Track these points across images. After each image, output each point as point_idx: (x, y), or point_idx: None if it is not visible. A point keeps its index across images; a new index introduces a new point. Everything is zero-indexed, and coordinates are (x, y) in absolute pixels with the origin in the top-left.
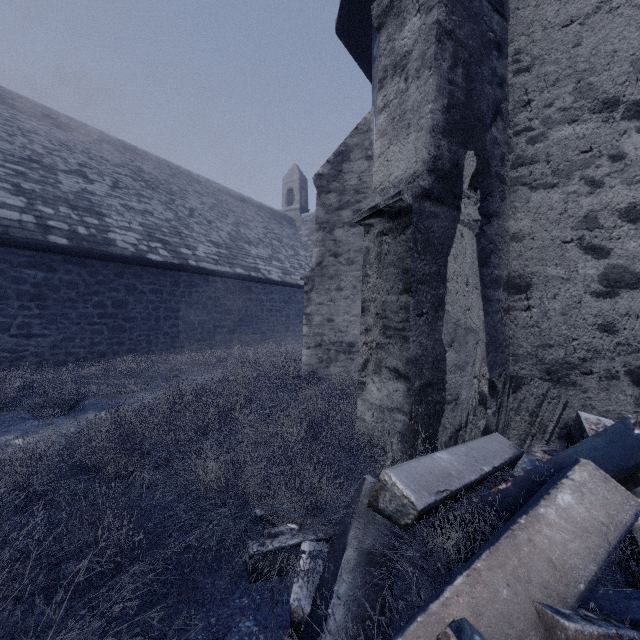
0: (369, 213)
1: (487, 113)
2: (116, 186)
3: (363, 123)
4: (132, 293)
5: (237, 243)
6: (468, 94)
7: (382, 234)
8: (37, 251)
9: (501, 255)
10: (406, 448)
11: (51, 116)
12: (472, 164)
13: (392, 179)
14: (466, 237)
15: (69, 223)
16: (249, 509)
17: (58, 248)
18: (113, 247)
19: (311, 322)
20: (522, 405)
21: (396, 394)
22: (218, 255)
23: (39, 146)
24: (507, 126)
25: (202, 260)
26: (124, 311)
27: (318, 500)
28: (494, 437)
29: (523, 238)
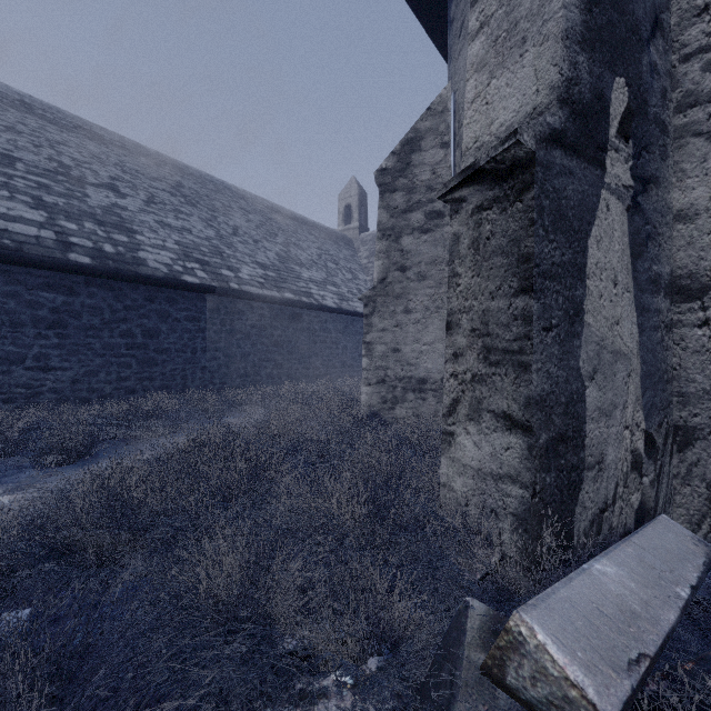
0: (461, 178)
1: (643, 22)
2: (151, 201)
3: (438, 102)
4: (165, 320)
5: (287, 265)
6: None
7: (481, 209)
8: (56, 271)
9: (661, 242)
10: (526, 541)
11: (84, 127)
12: (622, 98)
13: (495, 128)
14: (613, 211)
15: (94, 240)
16: (274, 637)
17: (79, 268)
18: (143, 267)
19: (372, 353)
20: (694, 470)
21: (507, 453)
22: (264, 278)
23: (68, 158)
24: (669, 49)
25: (246, 283)
26: (156, 341)
27: (385, 626)
28: (664, 524)
29: (696, 216)
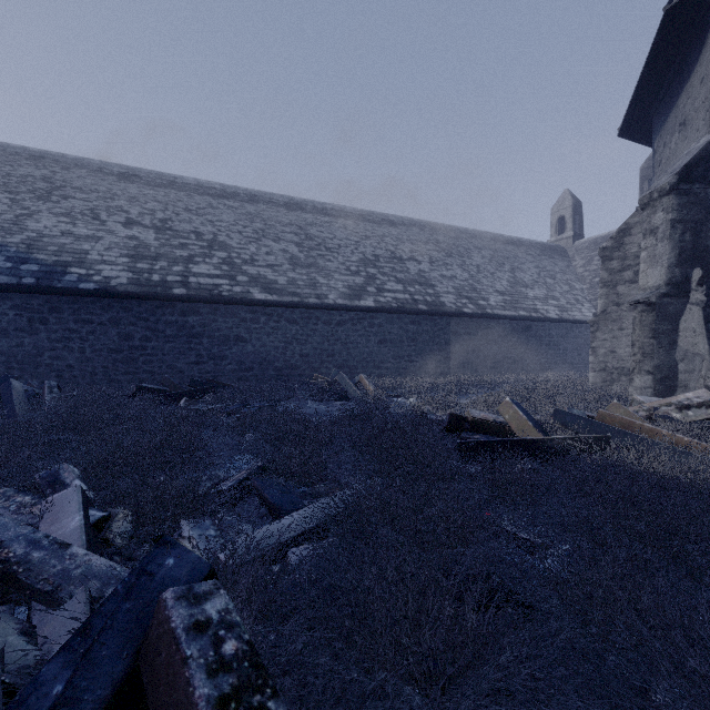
0: (634, 303)
1: None
2: (431, 261)
3: None
4: (454, 335)
5: (516, 288)
6: (694, 242)
7: (642, 312)
8: (413, 315)
9: None
10: None
11: (385, 219)
12: (698, 274)
13: (648, 285)
14: (693, 310)
15: (422, 295)
16: None
17: (423, 312)
18: (445, 307)
19: (596, 353)
20: None
21: (648, 381)
22: (504, 302)
23: (390, 246)
24: None
25: (494, 308)
26: (450, 347)
27: None
28: None
29: None
